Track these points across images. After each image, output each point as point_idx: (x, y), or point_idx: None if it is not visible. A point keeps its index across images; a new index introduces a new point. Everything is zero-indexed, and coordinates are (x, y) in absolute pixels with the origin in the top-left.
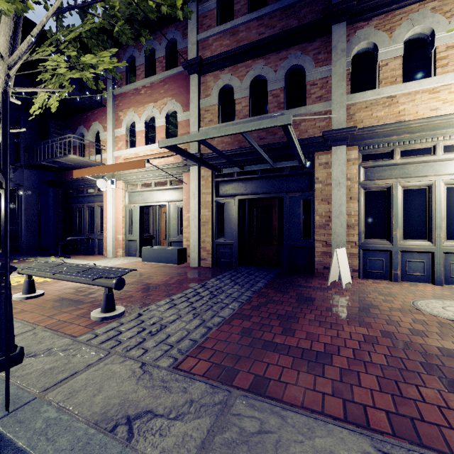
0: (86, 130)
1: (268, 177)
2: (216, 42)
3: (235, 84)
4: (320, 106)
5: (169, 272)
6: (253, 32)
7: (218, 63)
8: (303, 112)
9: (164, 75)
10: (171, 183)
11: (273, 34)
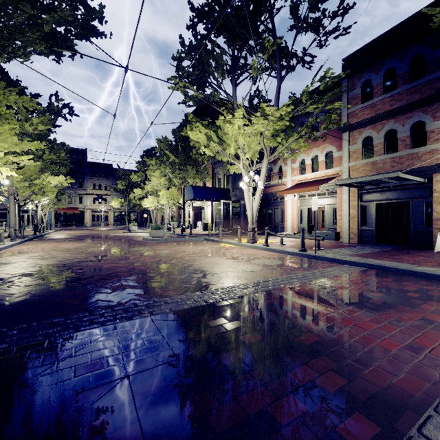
0: (274, 165)
1: (398, 189)
2: (360, 113)
3: (373, 136)
4: (436, 145)
5: (331, 243)
6: (386, 105)
7: (362, 124)
8: (424, 150)
9: (324, 131)
10: (328, 194)
11: (400, 106)
